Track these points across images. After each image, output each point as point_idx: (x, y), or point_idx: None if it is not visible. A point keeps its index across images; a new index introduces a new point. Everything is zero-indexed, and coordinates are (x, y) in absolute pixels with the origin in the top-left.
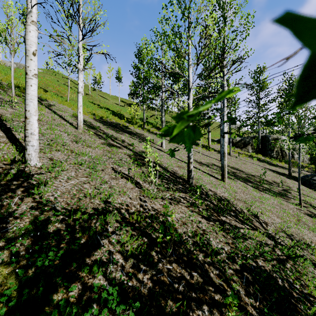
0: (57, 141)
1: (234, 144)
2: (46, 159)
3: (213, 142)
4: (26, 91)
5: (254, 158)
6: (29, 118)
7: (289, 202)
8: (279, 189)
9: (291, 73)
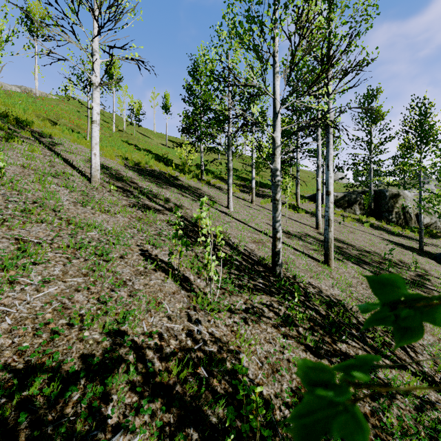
0: (44, 204)
1: (334, 203)
2: (7, 241)
3: (303, 200)
4: None
5: (365, 224)
6: None
7: None
8: (410, 274)
9: (424, 96)
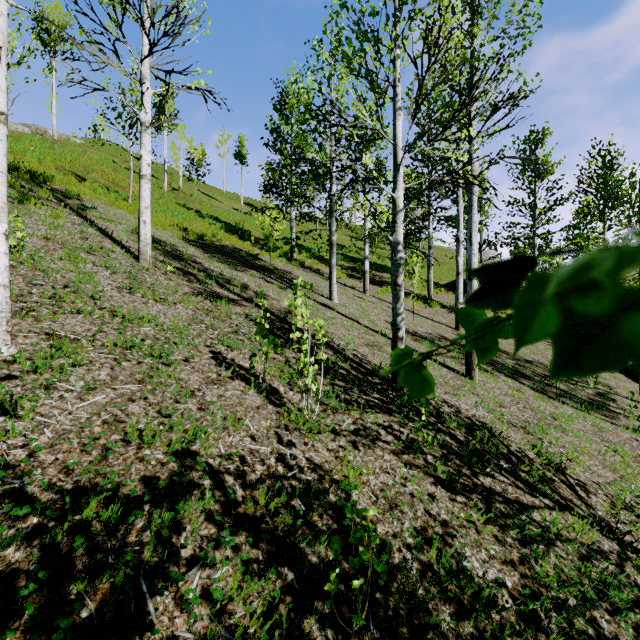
0: (79, 290)
1: None
2: (35, 336)
3: (438, 289)
4: None
5: None
6: None
7: (617, 424)
8: (588, 392)
9: (609, 141)
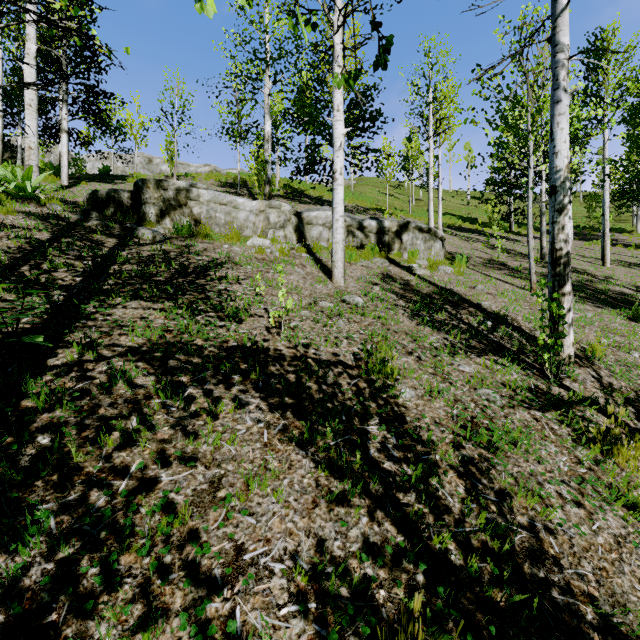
0: None
1: None
2: None
3: None
4: (429, 207)
5: None
6: (431, 220)
7: None
8: None
9: None
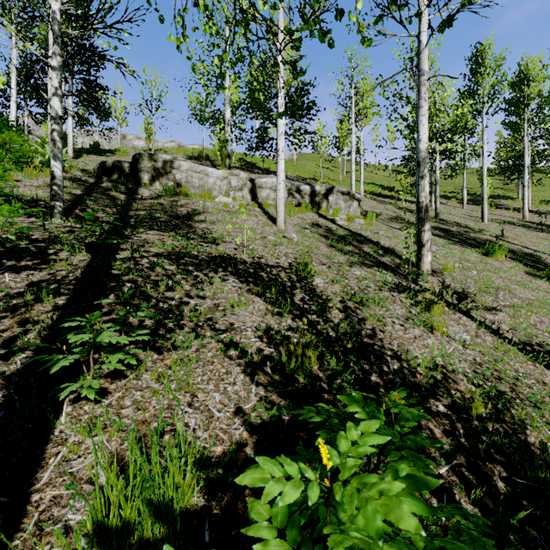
0: None
1: None
2: None
3: (548, 205)
4: (351, 177)
5: None
6: (353, 186)
7: None
8: None
9: None
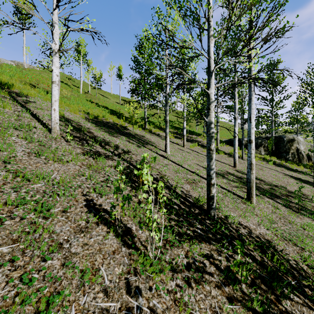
0: None
1: (245, 146)
2: None
3: (221, 144)
4: None
5: (270, 162)
6: None
7: None
8: (313, 205)
9: None
